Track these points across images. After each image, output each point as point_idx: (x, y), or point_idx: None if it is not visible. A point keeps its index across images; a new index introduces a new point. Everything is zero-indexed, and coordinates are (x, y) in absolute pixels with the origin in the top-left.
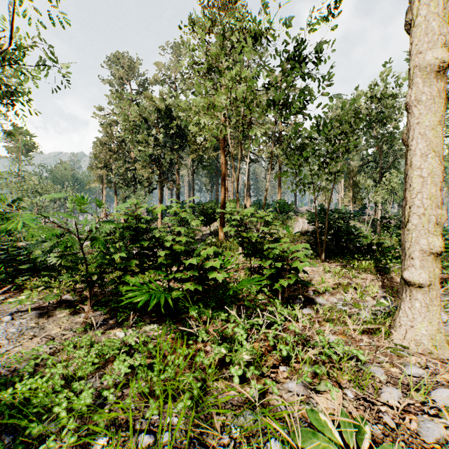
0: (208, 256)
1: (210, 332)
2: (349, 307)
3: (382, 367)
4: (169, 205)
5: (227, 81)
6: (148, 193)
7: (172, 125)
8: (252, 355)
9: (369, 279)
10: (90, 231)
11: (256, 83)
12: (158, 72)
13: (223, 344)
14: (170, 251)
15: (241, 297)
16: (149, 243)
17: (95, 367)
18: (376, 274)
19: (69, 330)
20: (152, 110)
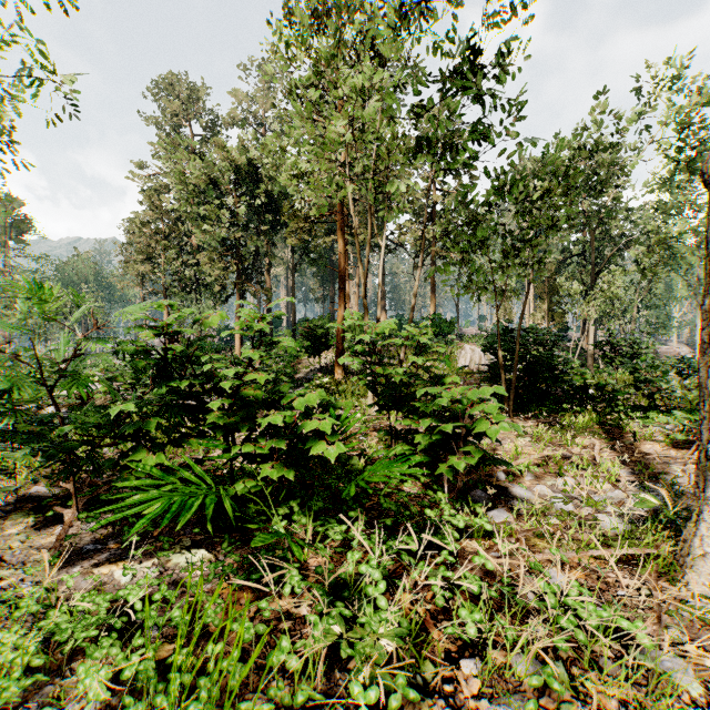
0: (306, 411)
1: (311, 567)
2: (573, 504)
3: (684, 656)
4: None
5: (347, 91)
6: (219, 304)
7: (258, 193)
8: (399, 639)
9: (598, 448)
10: (65, 361)
11: (398, 106)
12: (237, 107)
13: (335, 608)
14: (229, 402)
15: (373, 488)
16: (189, 386)
17: (24, 684)
18: (606, 438)
19: (16, 568)
20: (225, 166)
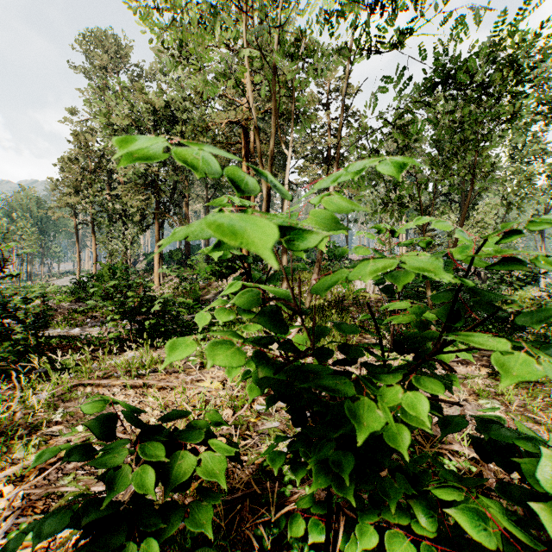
0: None
1: None
2: None
3: None
4: (173, 250)
5: None
6: (140, 232)
7: (175, 134)
8: None
9: None
10: None
11: None
12: (158, 62)
13: None
14: None
15: None
16: None
17: None
18: None
19: None
20: (143, 108)
